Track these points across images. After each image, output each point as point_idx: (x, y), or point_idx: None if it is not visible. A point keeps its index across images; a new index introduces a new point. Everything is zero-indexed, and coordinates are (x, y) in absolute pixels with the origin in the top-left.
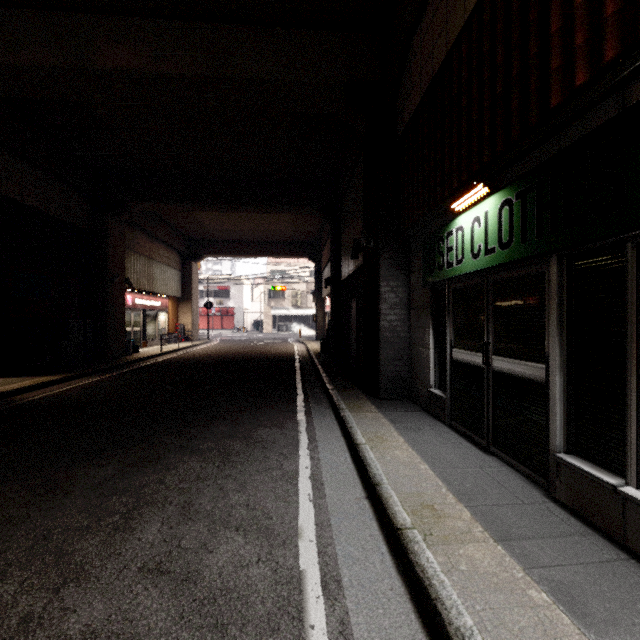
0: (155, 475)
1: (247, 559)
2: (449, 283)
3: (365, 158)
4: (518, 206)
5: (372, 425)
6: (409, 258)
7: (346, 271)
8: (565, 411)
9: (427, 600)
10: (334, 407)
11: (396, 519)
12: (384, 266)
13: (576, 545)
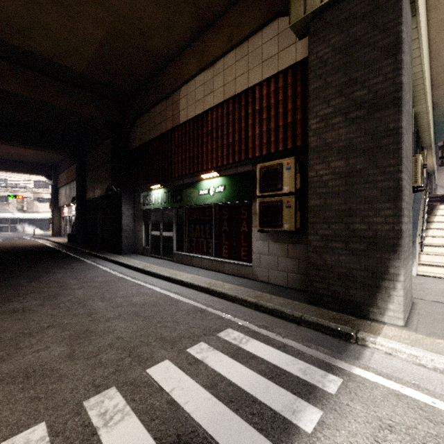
0: (49, 278)
1: (106, 278)
2: (150, 210)
3: (112, 150)
4: (167, 194)
5: (124, 259)
6: (134, 198)
7: (92, 195)
8: (176, 242)
9: (148, 272)
10: (103, 258)
11: (140, 268)
12: (124, 200)
13: (175, 265)
